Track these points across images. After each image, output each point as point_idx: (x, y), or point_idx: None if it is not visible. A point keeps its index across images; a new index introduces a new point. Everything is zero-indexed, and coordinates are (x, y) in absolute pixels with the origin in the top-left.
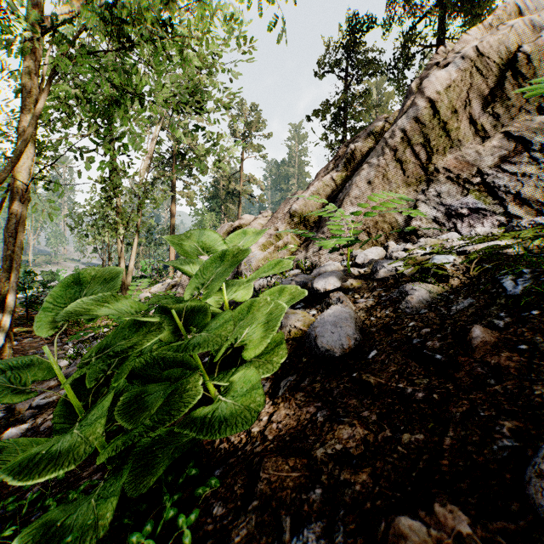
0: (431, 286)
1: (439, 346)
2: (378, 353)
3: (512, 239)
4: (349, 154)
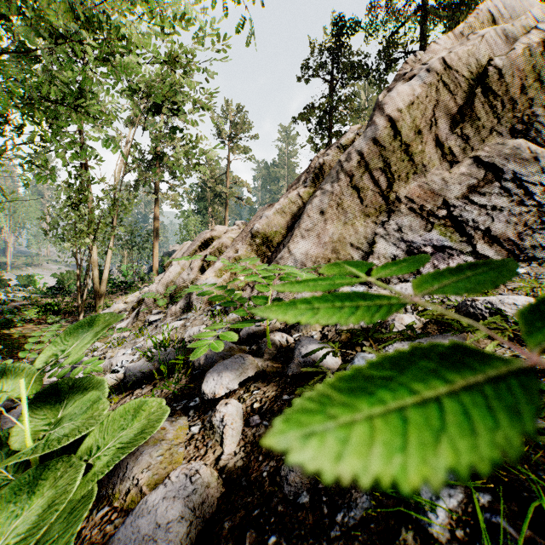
0: None
1: None
2: None
3: None
4: (318, 168)
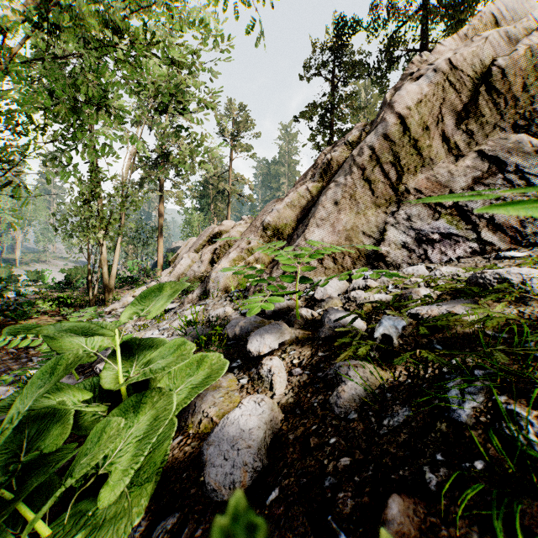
0: (369, 372)
1: (350, 510)
2: (279, 497)
3: (470, 310)
4: (326, 164)
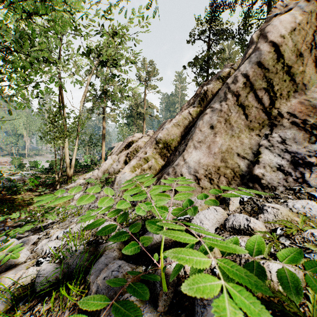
0: None
1: None
2: None
3: None
4: (203, 93)
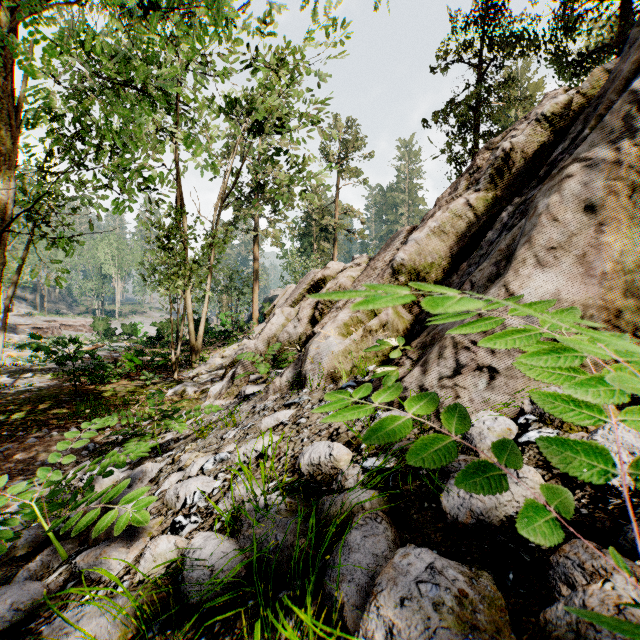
0: None
1: None
2: None
3: None
4: (500, 158)
